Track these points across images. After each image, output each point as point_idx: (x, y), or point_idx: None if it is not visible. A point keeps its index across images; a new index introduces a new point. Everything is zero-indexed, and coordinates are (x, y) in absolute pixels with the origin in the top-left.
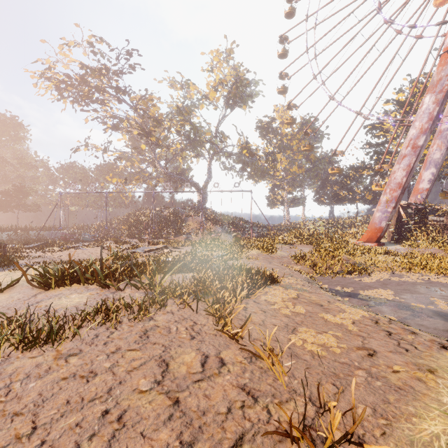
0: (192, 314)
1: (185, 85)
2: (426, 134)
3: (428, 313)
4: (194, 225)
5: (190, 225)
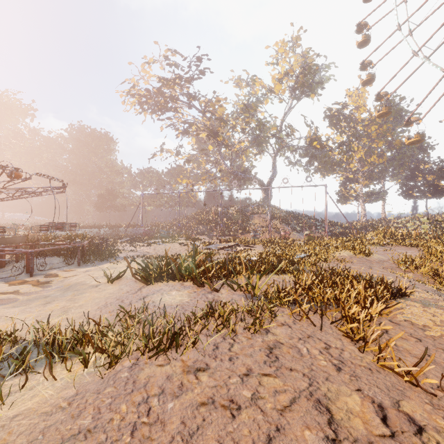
0: (316, 331)
1: (251, 81)
2: None
3: None
4: (260, 223)
5: (256, 223)
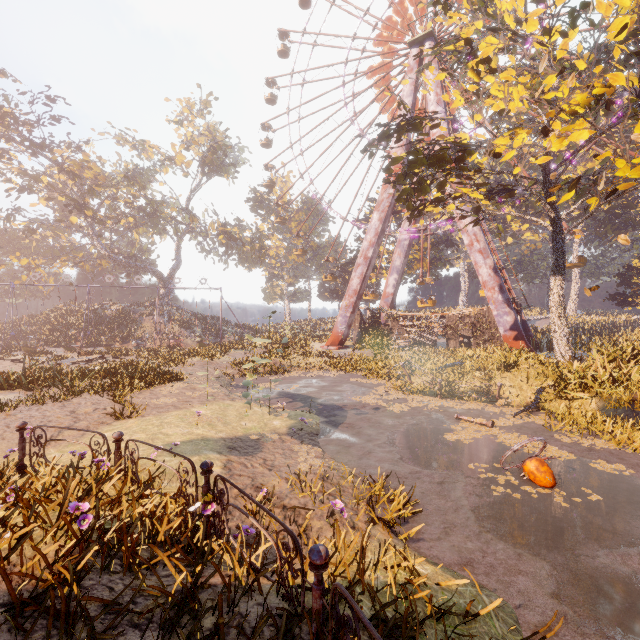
0: (100, 398)
1: (139, 145)
2: (374, 247)
3: (275, 392)
4: (152, 328)
5: (146, 328)
